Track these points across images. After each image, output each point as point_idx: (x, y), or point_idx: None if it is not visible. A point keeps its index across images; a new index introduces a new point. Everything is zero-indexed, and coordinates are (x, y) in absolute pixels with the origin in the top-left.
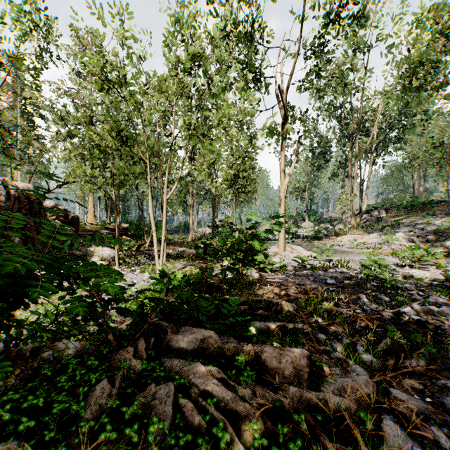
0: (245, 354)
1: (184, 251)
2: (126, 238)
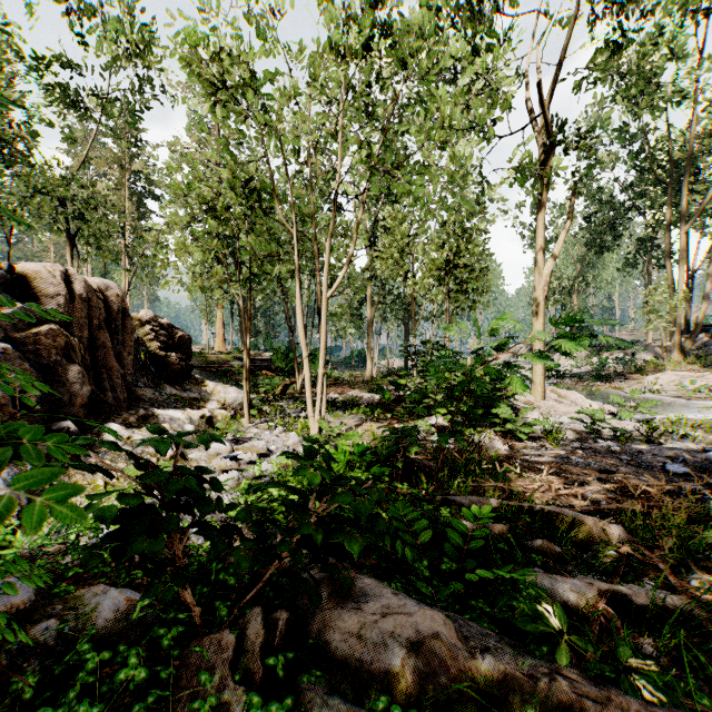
0: (542, 702)
1: (358, 396)
2: (268, 373)
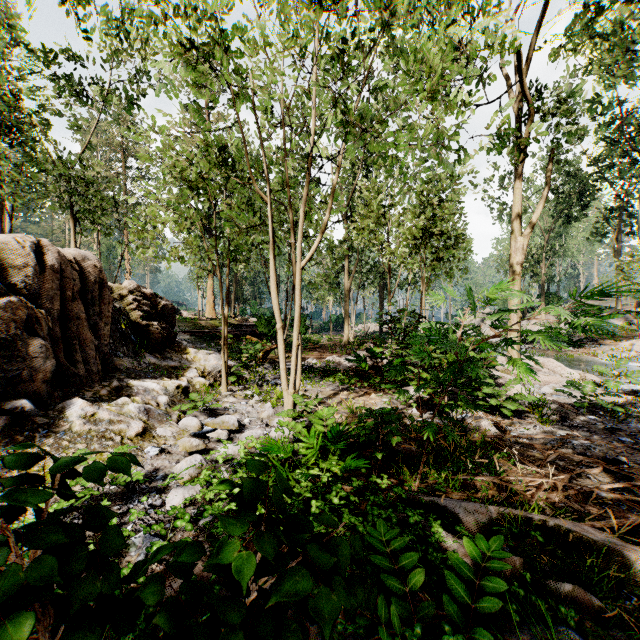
0: None
1: (336, 361)
2: (252, 338)
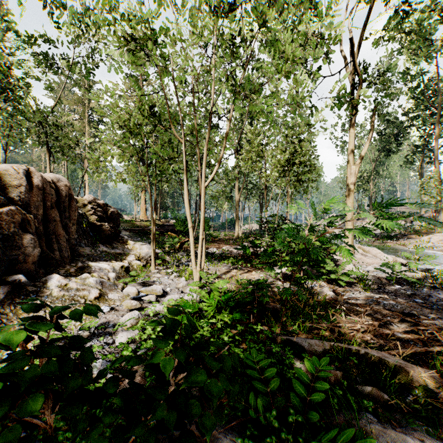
0: None
1: (229, 250)
2: (172, 234)
